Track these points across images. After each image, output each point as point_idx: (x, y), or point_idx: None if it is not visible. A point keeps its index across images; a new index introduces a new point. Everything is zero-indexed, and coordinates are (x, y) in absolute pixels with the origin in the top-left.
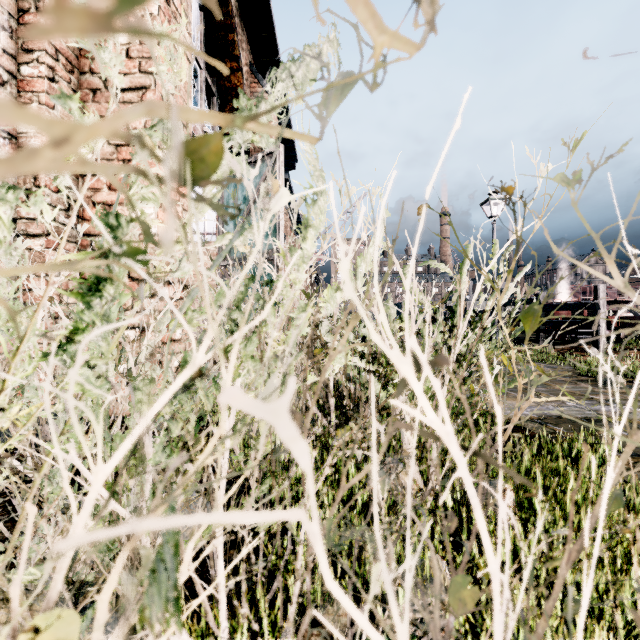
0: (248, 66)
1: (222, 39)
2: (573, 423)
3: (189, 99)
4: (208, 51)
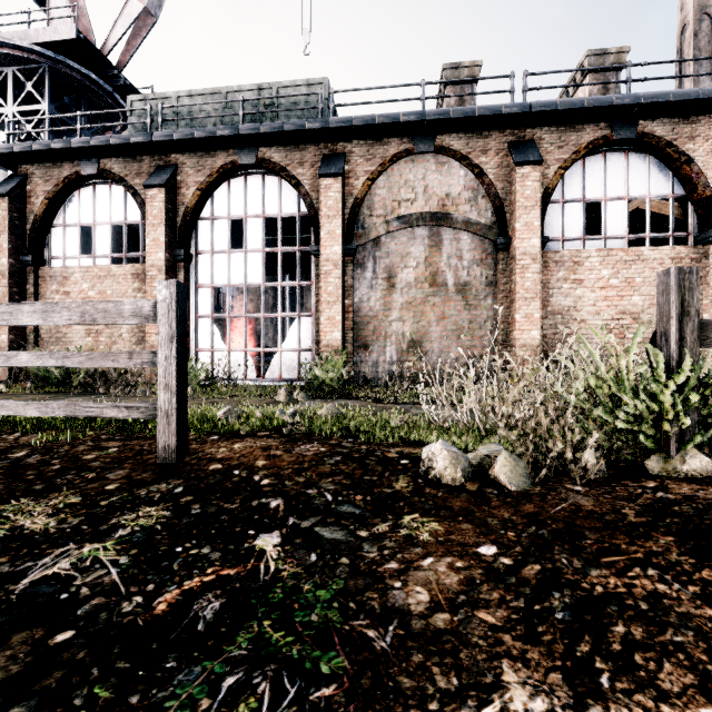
0: None
1: None
2: None
3: None
4: None
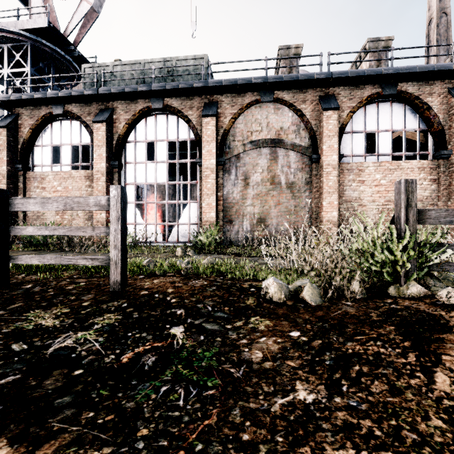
0: None
1: None
2: None
3: None
4: None
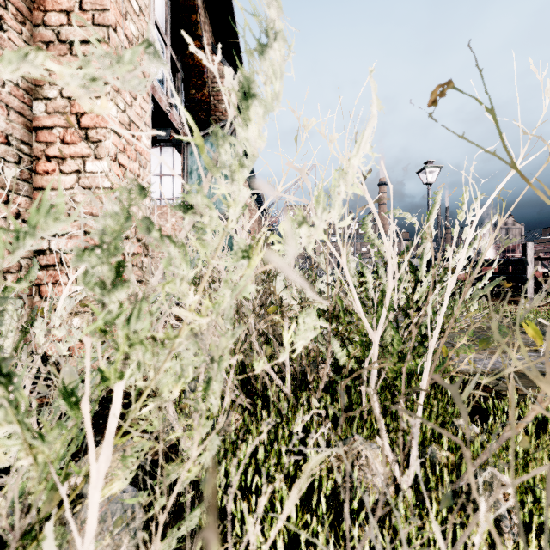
0: (210, 46)
1: (186, 20)
2: (529, 378)
3: None
4: (173, 31)
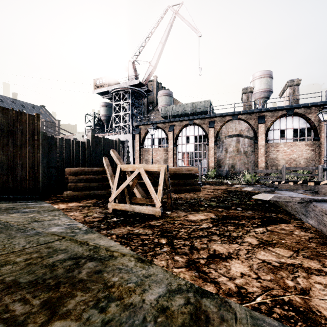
0: None
1: None
2: None
3: None
4: None
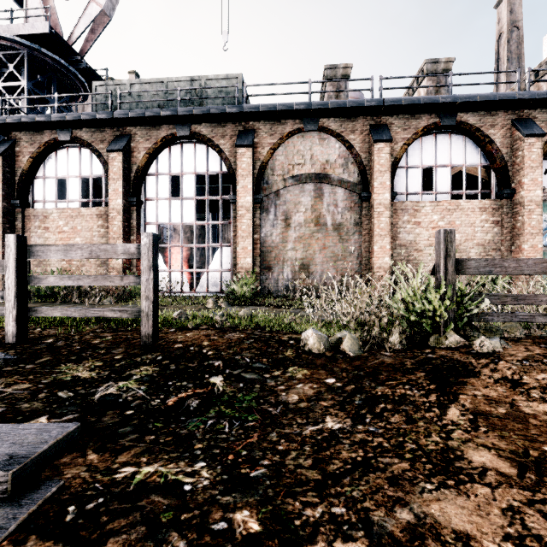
0: None
1: None
2: None
3: (541, 224)
4: None
